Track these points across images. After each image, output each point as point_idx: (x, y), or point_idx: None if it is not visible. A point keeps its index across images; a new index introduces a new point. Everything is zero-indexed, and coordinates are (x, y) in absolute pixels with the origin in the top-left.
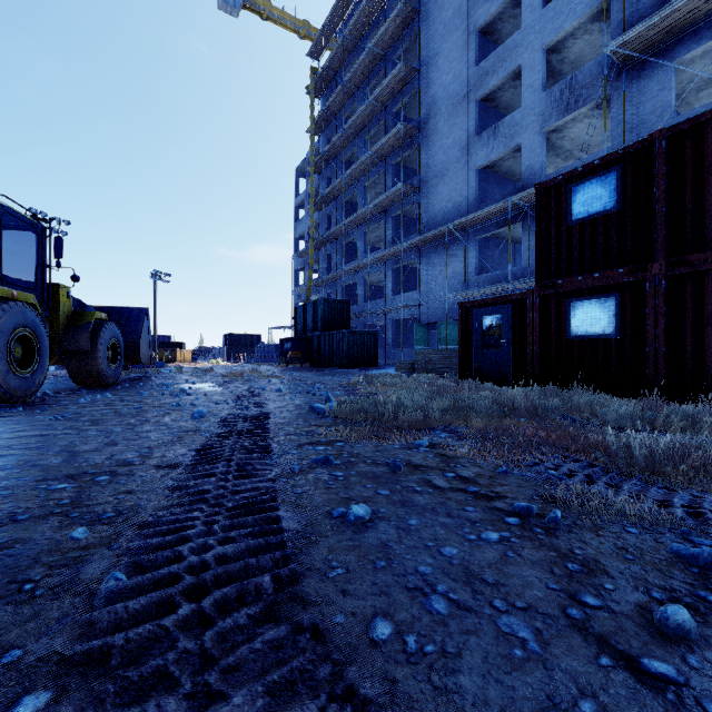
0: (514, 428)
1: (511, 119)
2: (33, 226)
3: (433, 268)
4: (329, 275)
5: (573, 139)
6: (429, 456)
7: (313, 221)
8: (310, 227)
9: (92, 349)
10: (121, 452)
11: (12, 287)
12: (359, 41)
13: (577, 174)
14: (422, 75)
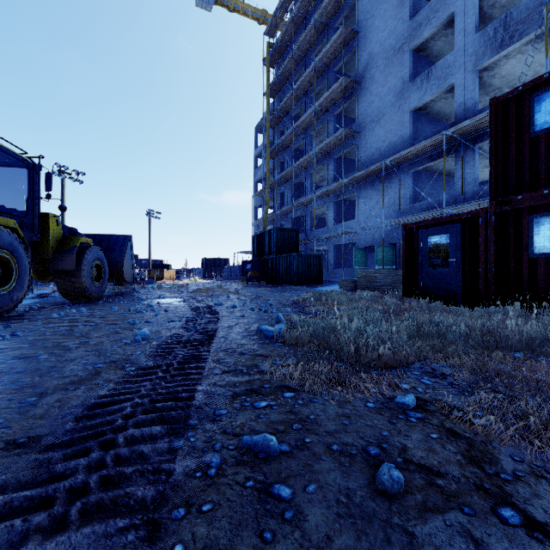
0: (527, 374)
1: (443, 62)
2: (24, 162)
3: (370, 200)
4: (282, 209)
5: (504, 76)
6: (433, 437)
7: (268, 166)
8: (267, 171)
9: (77, 269)
10: (1, 401)
11: (2, 214)
12: (306, 16)
13: (543, 81)
14: (360, 35)
